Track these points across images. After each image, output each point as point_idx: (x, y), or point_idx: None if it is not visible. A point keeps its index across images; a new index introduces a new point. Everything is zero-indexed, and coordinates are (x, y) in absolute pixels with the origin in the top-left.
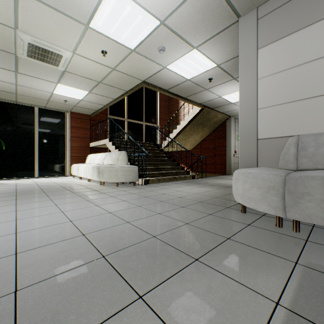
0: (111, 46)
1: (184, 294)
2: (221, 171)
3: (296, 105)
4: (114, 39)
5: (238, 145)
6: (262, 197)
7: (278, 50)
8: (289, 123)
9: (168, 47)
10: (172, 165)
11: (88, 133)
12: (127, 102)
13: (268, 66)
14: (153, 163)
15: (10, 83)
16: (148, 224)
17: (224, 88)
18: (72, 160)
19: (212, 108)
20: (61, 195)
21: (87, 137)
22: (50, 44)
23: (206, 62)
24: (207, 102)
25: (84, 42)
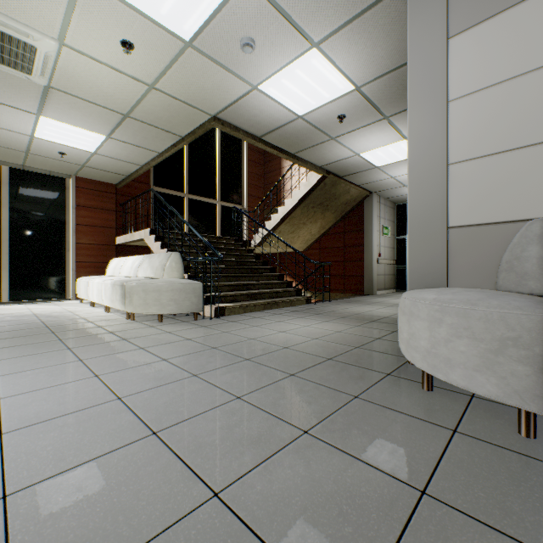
0: (141, 31)
1: None
2: (356, 288)
3: (537, 152)
4: (145, 14)
5: (384, 243)
6: (486, 362)
7: (494, 38)
8: (519, 193)
9: (261, 41)
10: (270, 278)
11: (112, 219)
12: (189, 164)
13: (472, 73)
14: (233, 275)
15: None
16: (205, 437)
17: (365, 138)
18: (80, 270)
19: (341, 176)
20: (29, 346)
21: (111, 227)
22: (3, 16)
23: (336, 80)
24: (333, 164)
25: (79, 16)
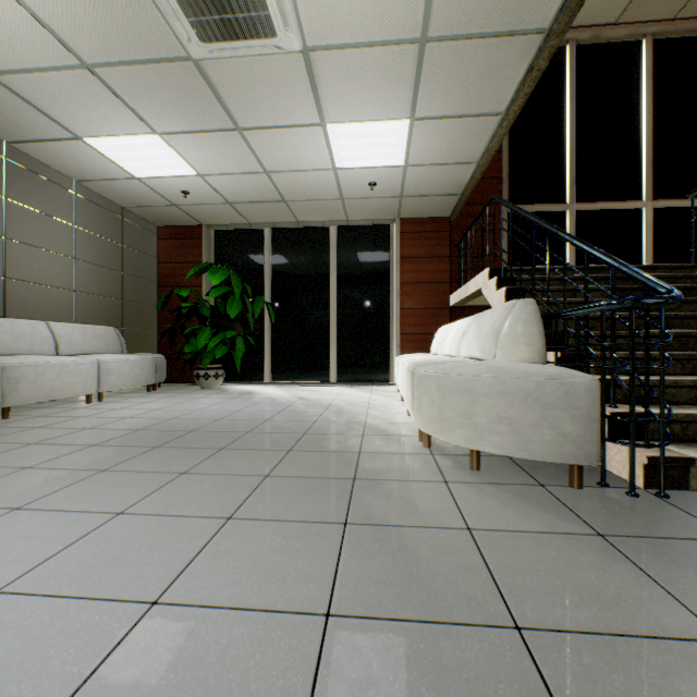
0: None
1: None
2: None
3: None
4: None
5: None
6: None
7: None
8: None
9: None
10: None
11: (443, 270)
12: (574, 147)
13: None
14: None
15: (257, 173)
16: None
17: None
18: (404, 345)
19: None
20: (212, 480)
21: (442, 281)
22: None
23: None
24: None
25: None
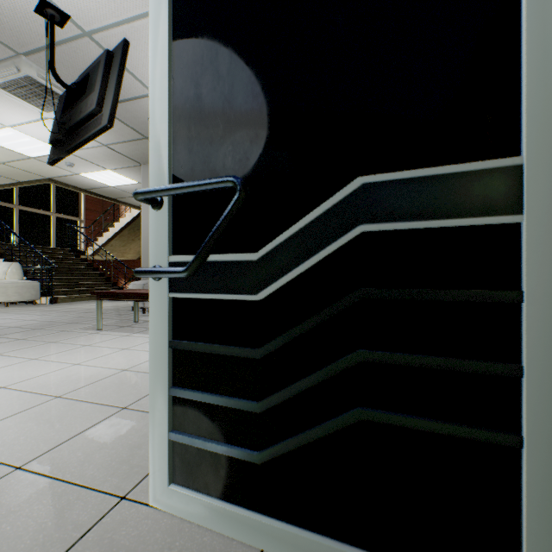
0: (2, 150)
1: (60, 327)
2: None
3: None
4: (7, 147)
5: None
6: None
7: None
8: None
9: (78, 164)
10: (99, 280)
11: None
12: None
13: None
14: (66, 278)
15: None
16: (47, 319)
17: None
18: None
19: None
20: None
21: None
22: None
23: (127, 179)
24: None
25: None
